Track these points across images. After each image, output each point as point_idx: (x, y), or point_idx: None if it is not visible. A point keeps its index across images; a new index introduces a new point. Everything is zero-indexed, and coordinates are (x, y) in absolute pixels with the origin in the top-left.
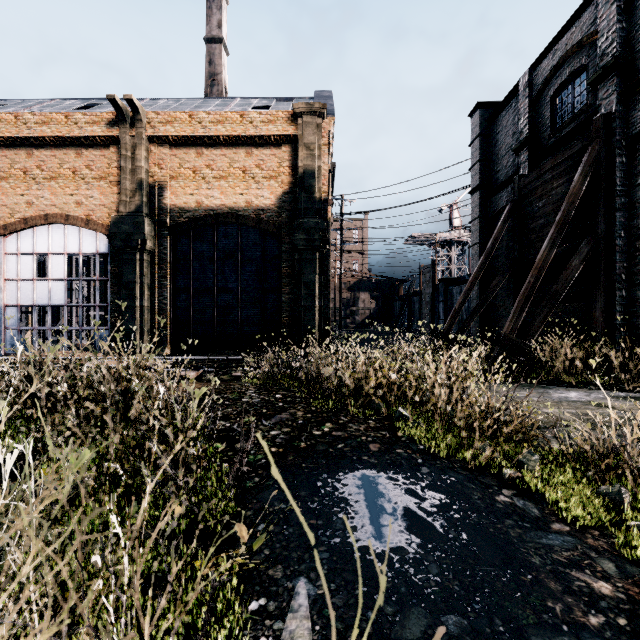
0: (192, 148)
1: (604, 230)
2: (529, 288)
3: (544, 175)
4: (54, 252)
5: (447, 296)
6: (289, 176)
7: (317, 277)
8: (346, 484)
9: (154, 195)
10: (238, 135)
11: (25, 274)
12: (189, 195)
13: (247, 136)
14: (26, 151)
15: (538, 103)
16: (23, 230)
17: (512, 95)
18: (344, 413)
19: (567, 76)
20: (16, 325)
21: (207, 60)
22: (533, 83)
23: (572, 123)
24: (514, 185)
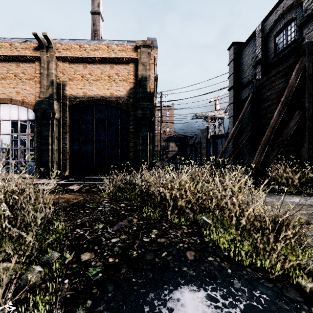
0: (81, 64)
1: (308, 106)
2: (267, 138)
3: (271, 78)
4: (4, 119)
5: (214, 144)
6: (133, 80)
7: (148, 133)
8: (171, 309)
9: (60, 89)
10: (106, 57)
11: None
12: (79, 89)
13: (111, 58)
14: None
15: (266, 40)
16: None
17: (251, 37)
18: (165, 219)
19: (283, 24)
20: None
21: (92, 23)
22: (264, 30)
23: (286, 49)
24: (253, 84)
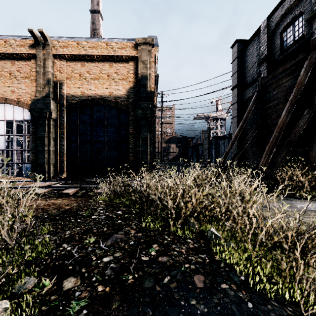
0: (79, 62)
1: None
2: (275, 139)
3: (277, 76)
4: None
5: (216, 145)
6: (133, 78)
7: (149, 134)
8: None
9: (57, 87)
10: (104, 55)
11: None
12: (77, 88)
13: (110, 56)
14: None
15: (272, 37)
16: None
17: (256, 34)
18: (167, 231)
19: (290, 19)
20: None
21: (91, 22)
22: (269, 26)
23: (294, 46)
24: (258, 83)
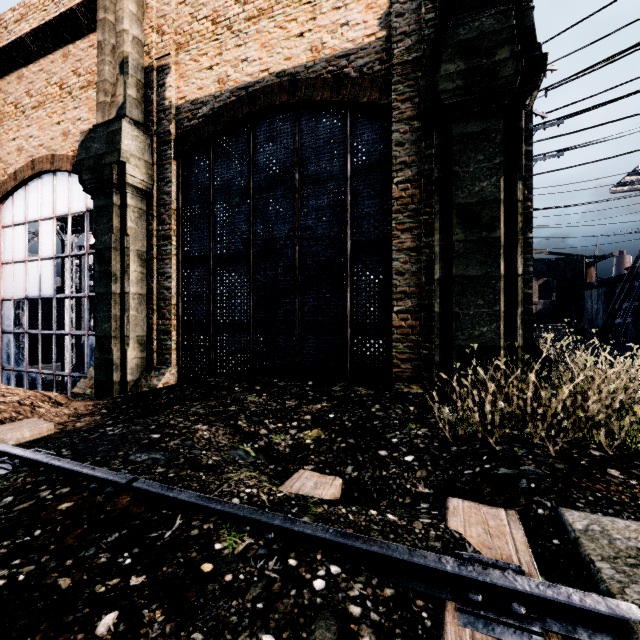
0: None
1: None
2: None
3: None
4: (44, 217)
5: None
6: None
7: (501, 186)
8: None
9: (151, 86)
10: None
11: (18, 253)
12: (206, 71)
13: None
14: (17, 75)
15: None
16: (16, 190)
17: None
18: None
19: None
20: (11, 327)
21: None
22: None
23: None
24: None
